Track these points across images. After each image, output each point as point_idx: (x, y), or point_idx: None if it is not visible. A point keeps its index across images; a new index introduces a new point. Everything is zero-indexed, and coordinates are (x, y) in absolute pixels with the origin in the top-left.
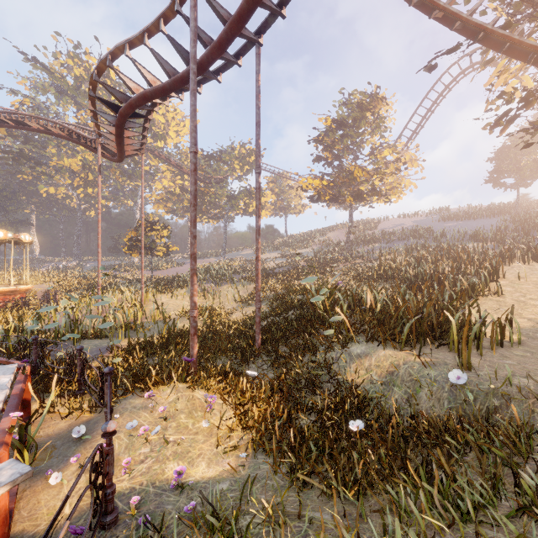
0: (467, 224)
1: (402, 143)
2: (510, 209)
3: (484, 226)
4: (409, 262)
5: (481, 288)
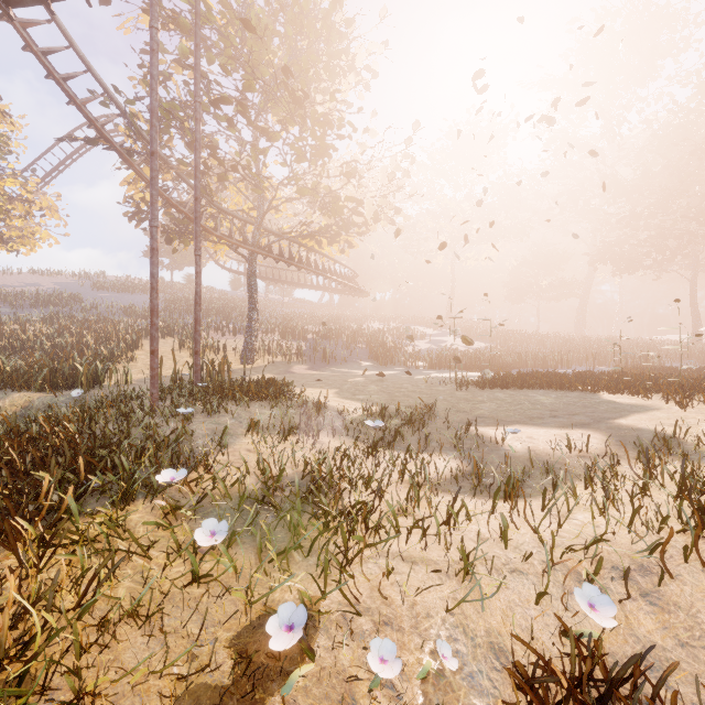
0: (124, 298)
1: (37, 180)
2: (166, 289)
3: (140, 302)
4: (48, 334)
5: (120, 356)
